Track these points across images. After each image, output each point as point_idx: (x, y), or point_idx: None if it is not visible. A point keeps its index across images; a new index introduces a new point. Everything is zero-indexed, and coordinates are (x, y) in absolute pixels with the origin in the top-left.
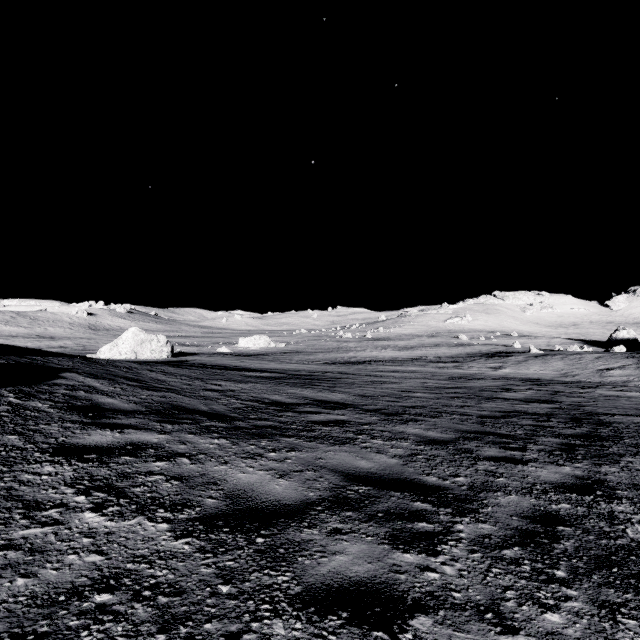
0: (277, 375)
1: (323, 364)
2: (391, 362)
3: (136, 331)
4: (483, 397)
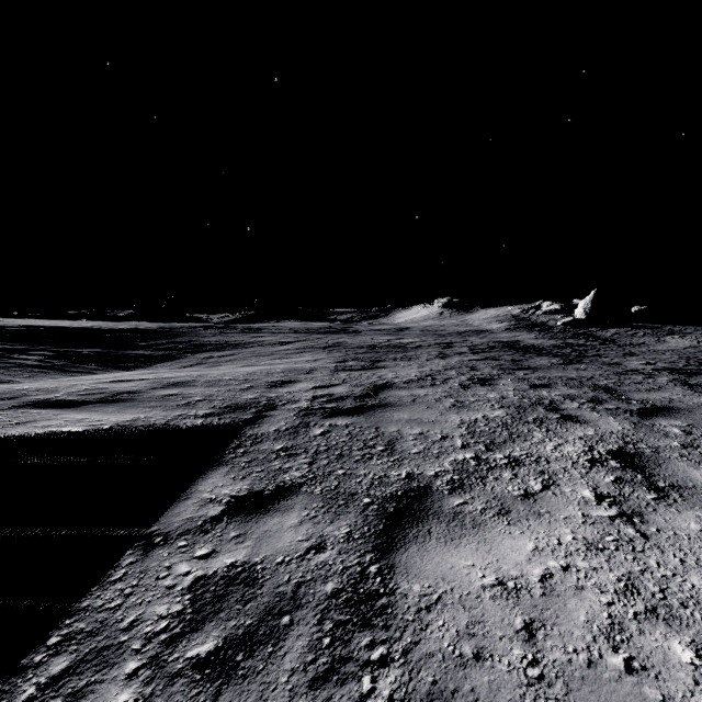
0: None
1: None
2: None
3: None
4: None
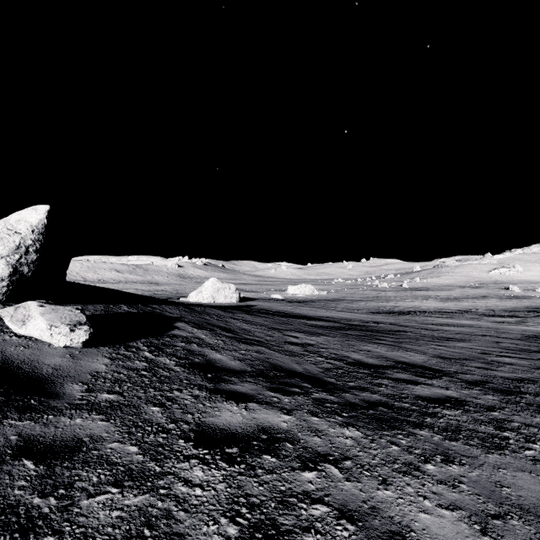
0: (335, 325)
1: (368, 313)
2: (438, 313)
3: (214, 281)
4: None
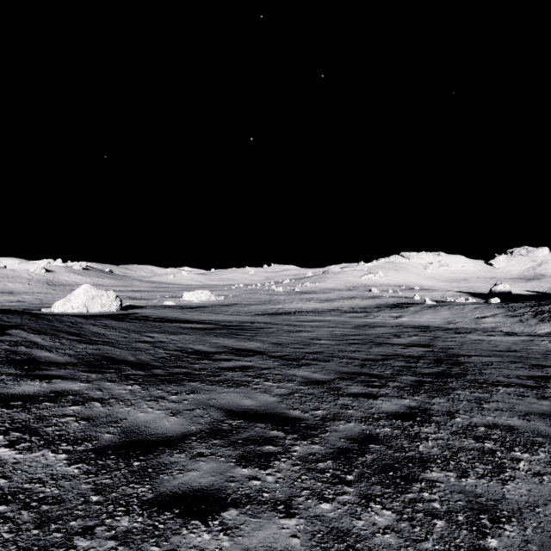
0: (209, 326)
1: (254, 315)
2: (312, 313)
3: (87, 288)
4: (375, 343)
